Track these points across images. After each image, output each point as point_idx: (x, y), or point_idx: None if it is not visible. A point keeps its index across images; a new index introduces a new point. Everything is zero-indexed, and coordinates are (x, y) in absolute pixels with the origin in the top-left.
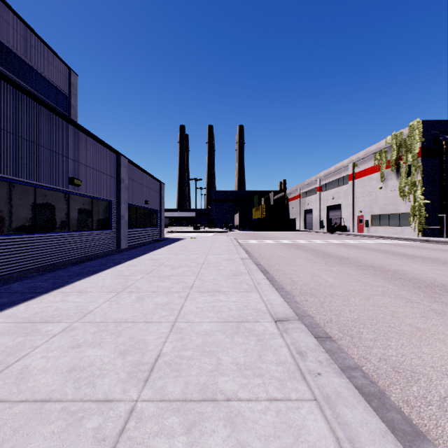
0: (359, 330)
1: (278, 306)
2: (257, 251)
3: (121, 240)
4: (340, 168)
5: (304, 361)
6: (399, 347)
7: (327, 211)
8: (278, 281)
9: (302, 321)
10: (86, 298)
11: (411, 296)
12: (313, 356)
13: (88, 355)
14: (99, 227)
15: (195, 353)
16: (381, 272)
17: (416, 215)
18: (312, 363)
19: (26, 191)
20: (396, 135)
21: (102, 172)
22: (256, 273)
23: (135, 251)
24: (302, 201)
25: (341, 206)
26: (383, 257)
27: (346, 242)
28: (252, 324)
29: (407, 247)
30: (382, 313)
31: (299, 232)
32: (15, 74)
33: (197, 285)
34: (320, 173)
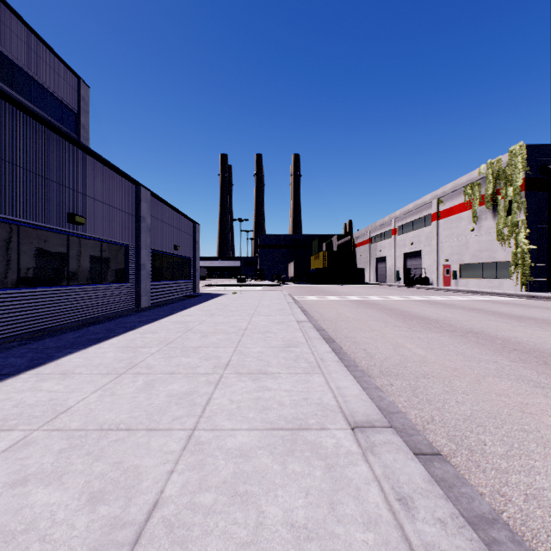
0: (479, 438)
1: (355, 399)
2: (318, 311)
3: (141, 296)
4: (421, 205)
5: (412, 520)
6: (550, 471)
7: (404, 259)
8: (349, 354)
9: (391, 422)
10: (69, 384)
11: (539, 377)
12: (426, 508)
13: (33, 502)
14: (112, 279)
15: (220, 499)
16: (487, 340)
17: (519, 264)
18: (428, 526)
19: (6, 230)
20: (492, 163)
21: (115, 208)
22: (318, 343)
23: (158, 311)
24: (372, 247)
25: (422, 253)
26: (484, 318)
27: (431, 299)
28: (316, 434)
29: (510, 305)
30: (506, 407)
31: (369, 285)
32: (6, 83)
33: (234, 362)
34: (396, 212)
